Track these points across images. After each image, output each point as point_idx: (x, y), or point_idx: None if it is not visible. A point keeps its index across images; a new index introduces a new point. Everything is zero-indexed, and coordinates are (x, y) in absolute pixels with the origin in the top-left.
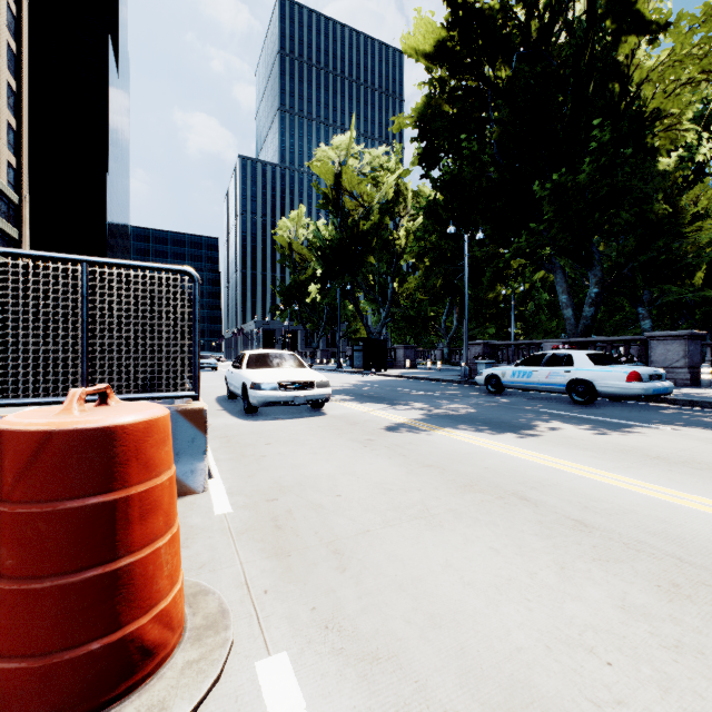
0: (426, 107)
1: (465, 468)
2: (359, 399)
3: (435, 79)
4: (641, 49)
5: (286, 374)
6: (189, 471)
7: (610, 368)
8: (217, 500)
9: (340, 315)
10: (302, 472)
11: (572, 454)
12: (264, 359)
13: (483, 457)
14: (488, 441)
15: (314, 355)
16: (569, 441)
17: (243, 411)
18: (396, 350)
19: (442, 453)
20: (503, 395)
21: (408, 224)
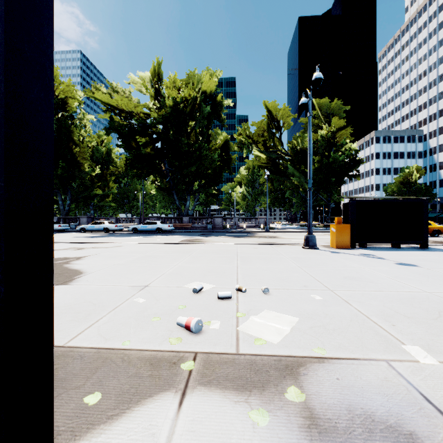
0: None
1: None
2: None
3: None
4: (74, 146)
5: None
6: None
7: (56, 224)
8: None
9: None
10: None
11: None
12: None
13: None
14: None
15: None
16: None
17: None
18: None
19: None
20: None
21: None
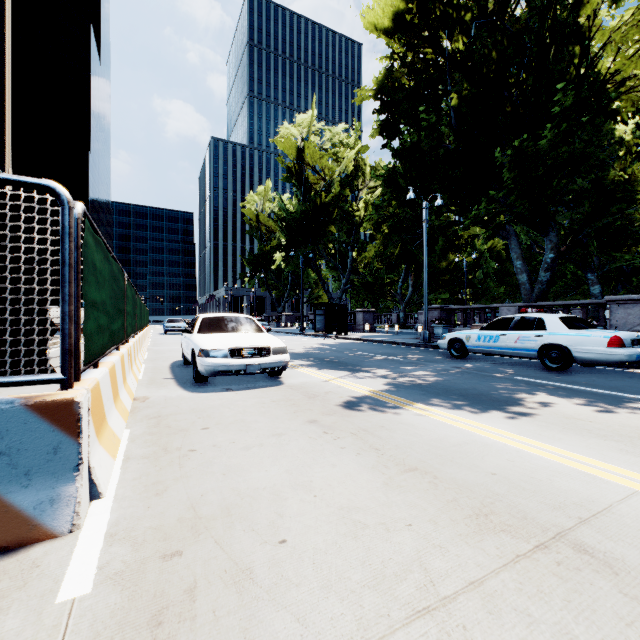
0: (385, 79)
1: (464, 475)
2: (320, 365)
3: (394, 52)
4: (604, 10)
5: (239, 339)
6: (47, 500)
7: (587, 333)
8: (80, 555)
9: (304, 282)
10: (235, 483)
11: (593, 446)
12: (218, 323)
13: (481, 452)
14: (477, 423)
15: (279, 319)
16: (574, 423)
17: (193, 379)
18: (356, 315)
19: (425, 444)
20: (467, 360)
21: (367, 196)
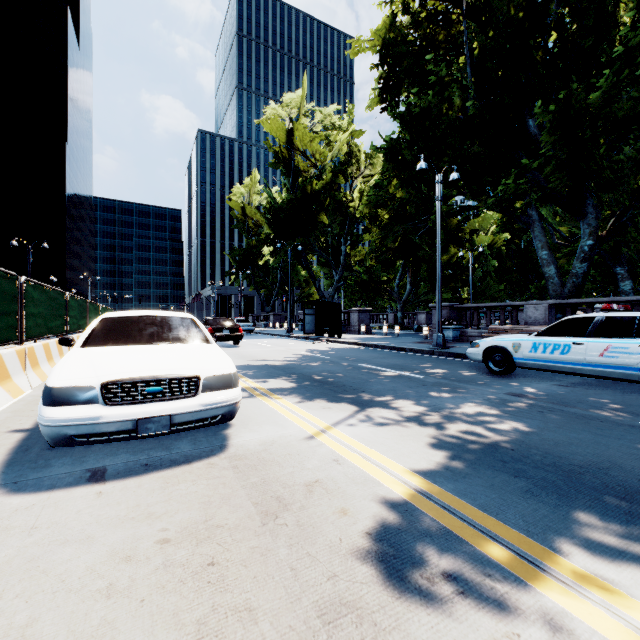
0: (387, 33)
1: None
2: (305, 390)
3: (397, 2)
4: None
5: (138, 360)
6: None
7: None
8: None
9: (294, 280)
10: None
11: None
12: (126, 327)
13: None
14: None
15: (267, 319)
16: None
17: None
18: (350, 314)
19: None
20: (515, 377)
21: (362, 185)
